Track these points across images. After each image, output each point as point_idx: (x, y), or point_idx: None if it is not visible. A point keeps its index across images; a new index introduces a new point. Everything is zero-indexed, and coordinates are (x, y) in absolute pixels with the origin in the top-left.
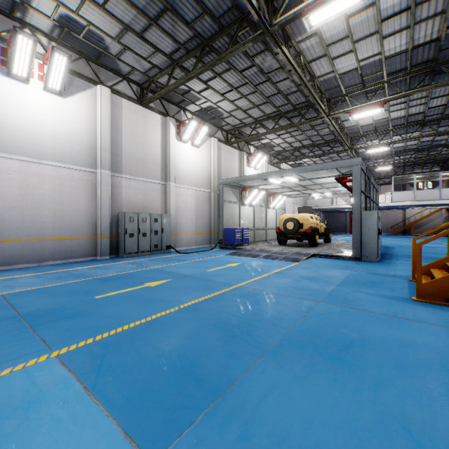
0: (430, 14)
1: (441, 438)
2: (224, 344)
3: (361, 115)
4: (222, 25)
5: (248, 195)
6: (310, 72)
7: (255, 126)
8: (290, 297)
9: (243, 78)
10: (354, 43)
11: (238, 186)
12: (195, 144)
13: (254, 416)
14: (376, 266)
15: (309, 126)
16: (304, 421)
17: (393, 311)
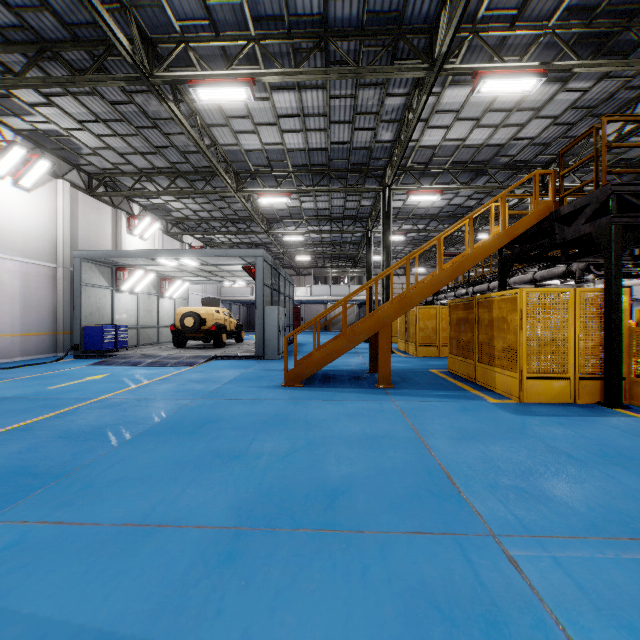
0: (317, 127)
1: (235, 451)
2: (73, 447)
3: (270, 200)
4: (78, 36)
5: (127, 277)
6: (211, 137)
7: (140, 179)
8: (167, 399)
9: (117, 113)
10: (256, 126)
11: (111, 264)
12: (22, 185)
13: (98, 477)
14: (274, 363)
15: (217, 196)
16: (143, 469)
17: (260, 396)
